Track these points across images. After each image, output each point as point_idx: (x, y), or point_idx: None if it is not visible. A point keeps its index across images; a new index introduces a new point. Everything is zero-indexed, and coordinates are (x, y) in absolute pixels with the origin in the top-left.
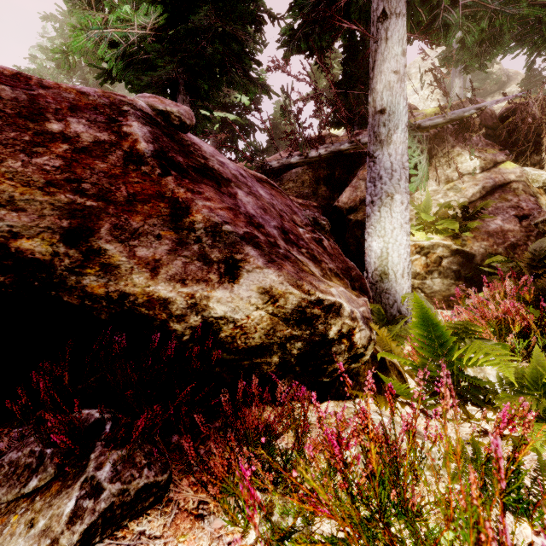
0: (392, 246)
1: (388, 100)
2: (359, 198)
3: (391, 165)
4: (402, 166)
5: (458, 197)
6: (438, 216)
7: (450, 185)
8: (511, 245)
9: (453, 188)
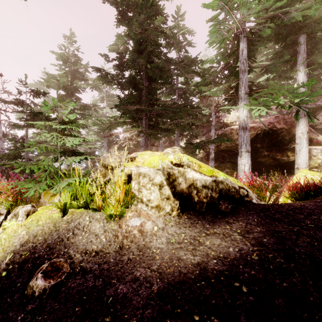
0: None
1: None
2: (319, 122)
3: None
4: None
5: None
6: None
7: None
8: None
9: None
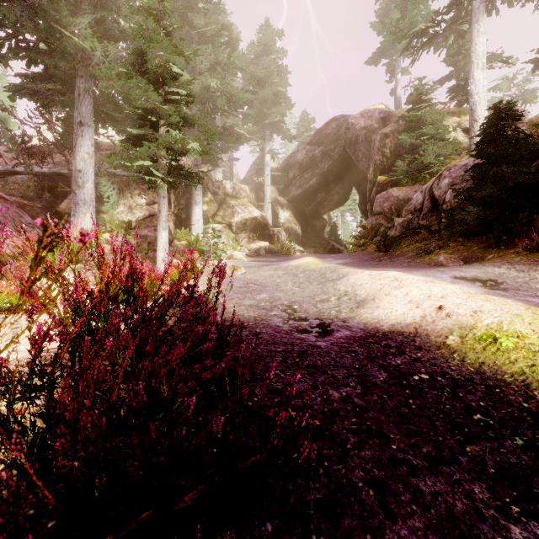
0: None
1: (83, 166)
2: None
3: (85, 198)
4: (91, 200)
5: (133, 217)
6: (119, 225)
7: (130, 210)
8: (149, 242)
9: (131, 212)
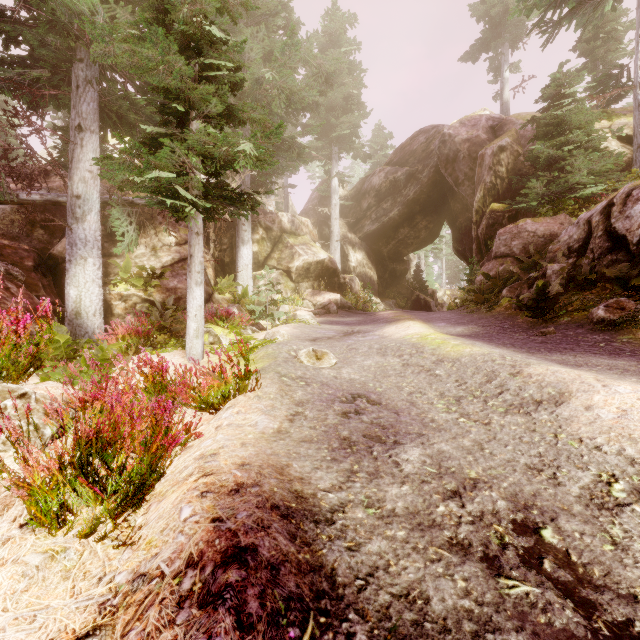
0: (85, 294)
1: (84, 190)
2: None
3: (85, 236)
4: (95, 239)
5: (157, 262)
6: (137, 274)
7: (154, 252)
8: (178, 297)
9: (155, 255)
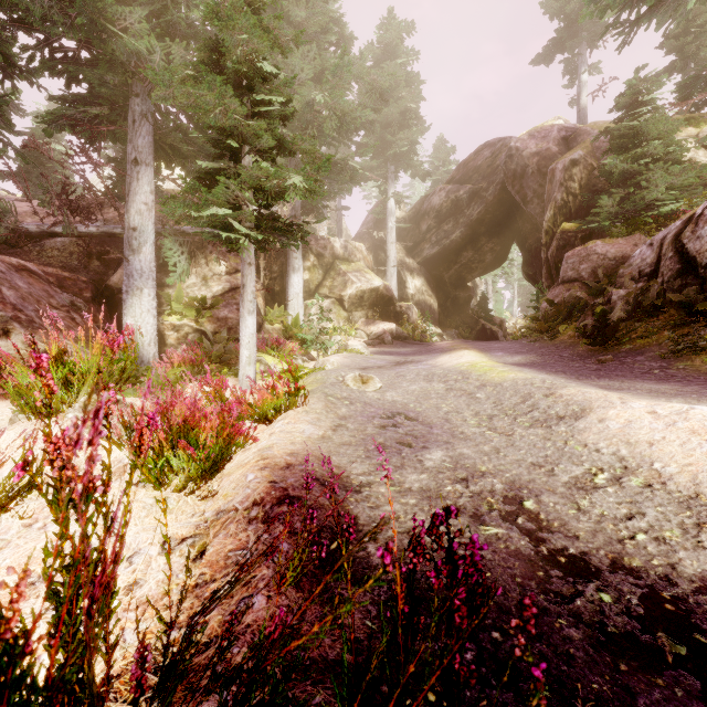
0: (141, 324)
1: (140, 222)
2: None
3: (141, 268)
4: (150, 270)
5: (208, 292)
6: (189, 304)
7: (204, 281)
8: (229, 327)
9: (206, 285)
